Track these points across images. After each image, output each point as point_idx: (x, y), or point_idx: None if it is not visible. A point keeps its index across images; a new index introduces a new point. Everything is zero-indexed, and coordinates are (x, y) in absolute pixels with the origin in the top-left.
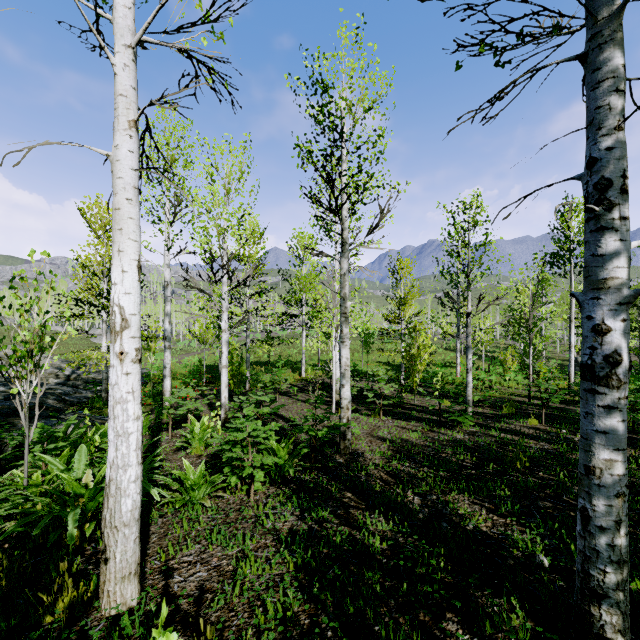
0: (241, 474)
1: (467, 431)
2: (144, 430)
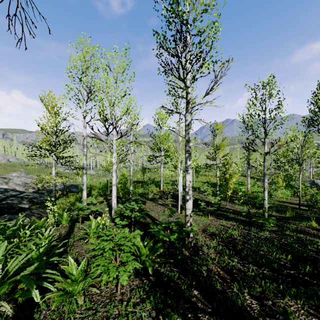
0: (109, 276)
1: (269, 230)
2: (66, 222)
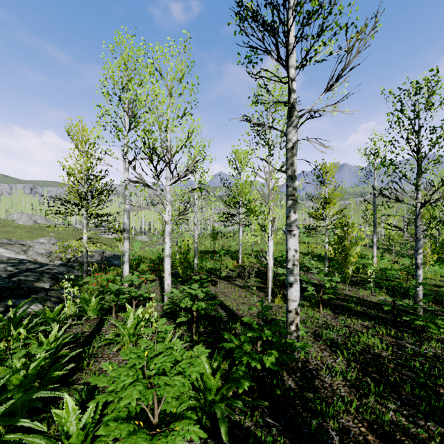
0: None
1: (436, 339)
2: (94, 313)
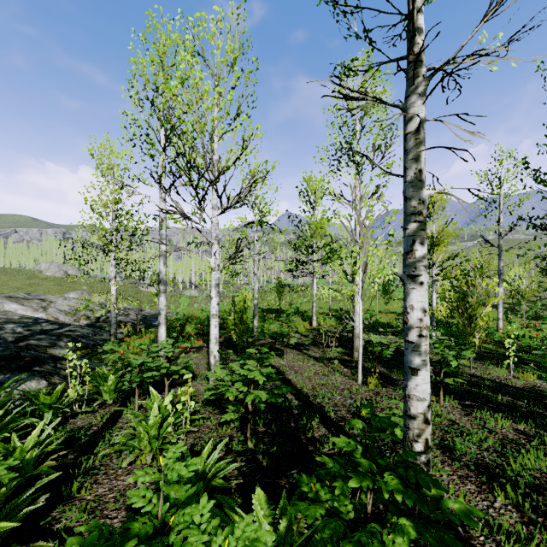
0: None
1: None
2: (111, 396)
